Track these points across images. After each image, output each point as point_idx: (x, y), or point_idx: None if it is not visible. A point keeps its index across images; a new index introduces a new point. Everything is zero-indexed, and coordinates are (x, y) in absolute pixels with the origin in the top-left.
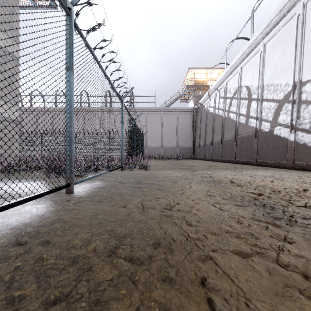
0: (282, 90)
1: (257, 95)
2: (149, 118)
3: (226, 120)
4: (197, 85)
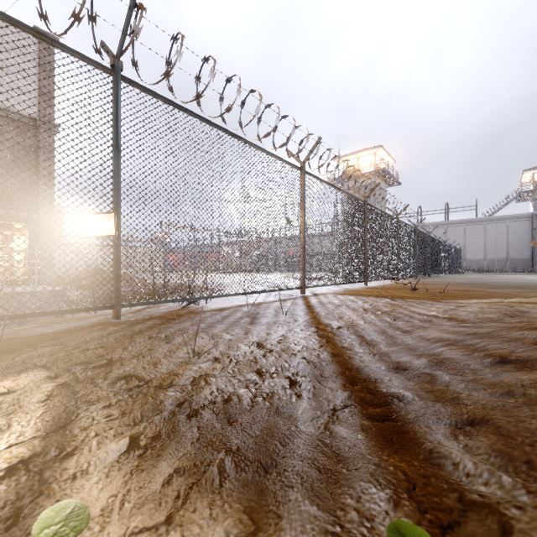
0: None
1: None
2: (469, 229)
3: None
4: (534, 190)
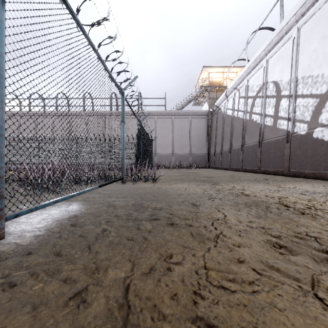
0: (325, 81)
1: (289, 90)
2: (159, 122)
3: (247, 123)
4: (212, 86)
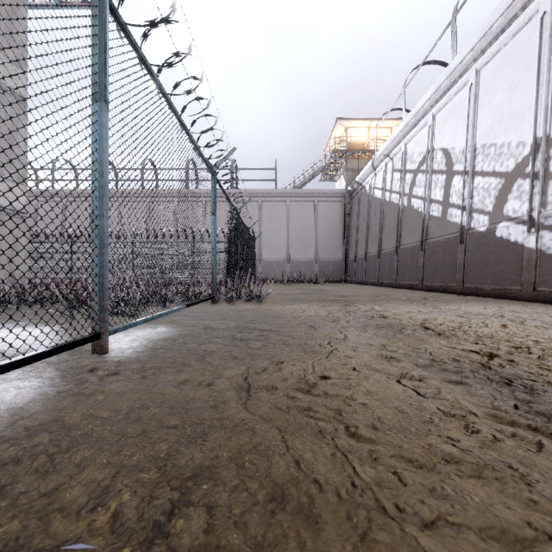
0: (512, 154)
1: (464, 164)
2: (266, 209)
3: (405, 212)
4: (351, 150)
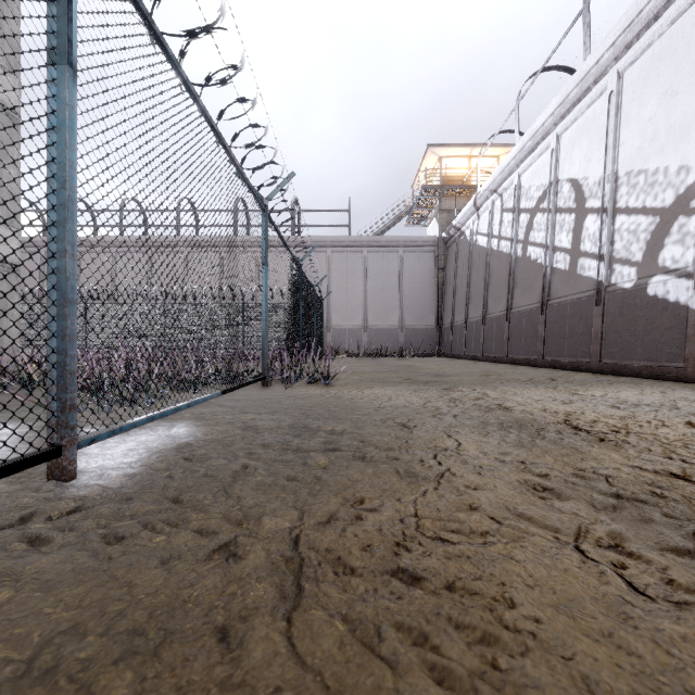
0: (670, 183)
1: (602, 198)
2: (337, 261)
3: (518, 264)
4: (446, 185)
